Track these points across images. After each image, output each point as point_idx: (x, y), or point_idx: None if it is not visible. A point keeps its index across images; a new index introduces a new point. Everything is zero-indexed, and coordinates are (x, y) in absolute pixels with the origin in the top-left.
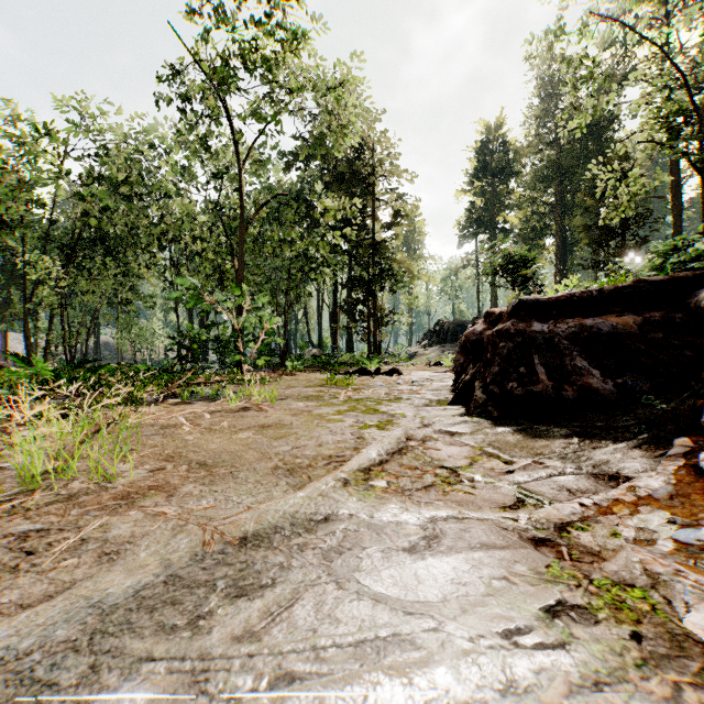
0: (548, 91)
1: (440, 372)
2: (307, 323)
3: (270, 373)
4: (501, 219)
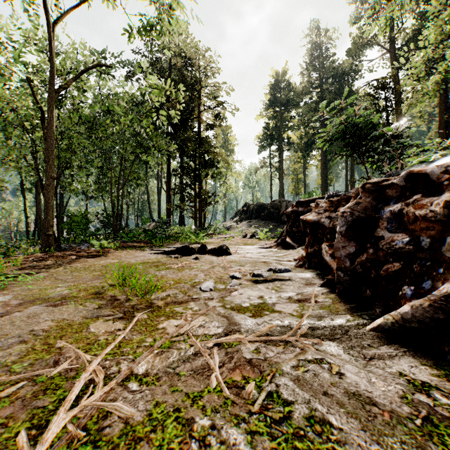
0: (317, 50)
1: (264, 247)
2: (149, 204)
3: (74, 253)
4: (285, 136)
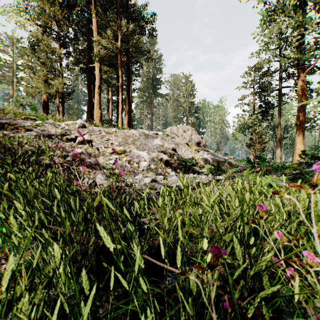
0: None
1: None
2: None
3: None
4: None
